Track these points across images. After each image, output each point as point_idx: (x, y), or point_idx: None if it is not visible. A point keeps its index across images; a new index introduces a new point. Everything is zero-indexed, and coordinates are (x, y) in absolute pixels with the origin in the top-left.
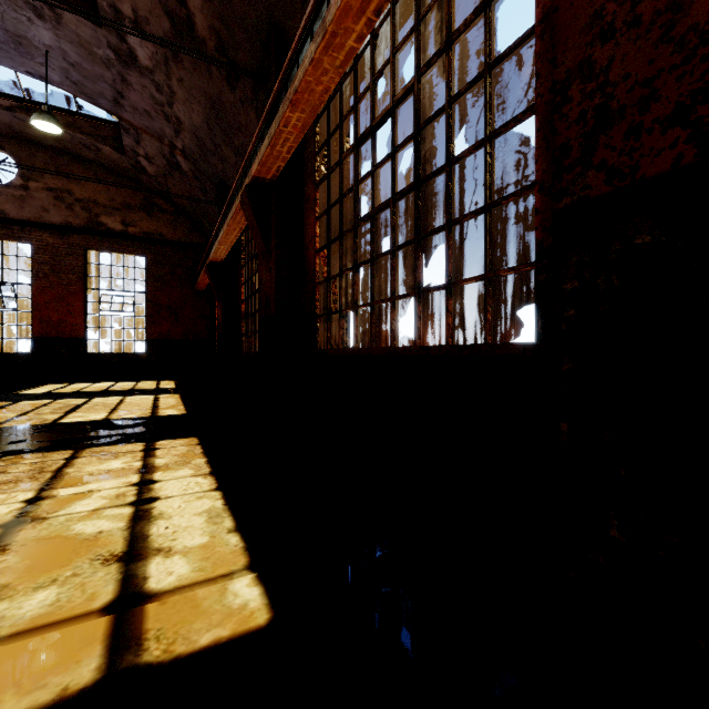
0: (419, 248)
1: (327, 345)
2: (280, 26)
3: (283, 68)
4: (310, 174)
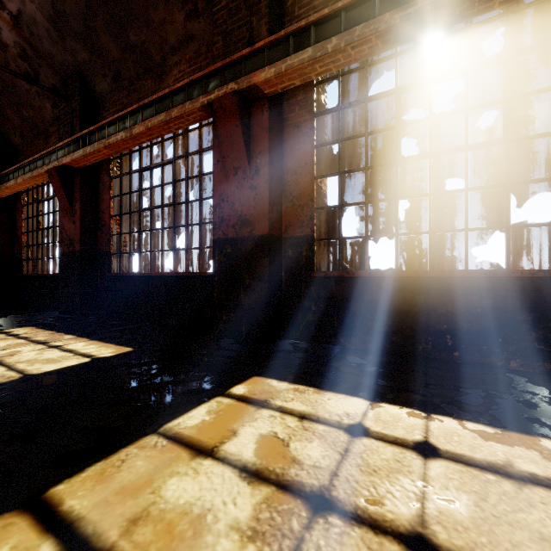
0: (54, 245)
1: (27, 272)
2: (3, 132)
3: (2, 172)
4: (20, 199)
